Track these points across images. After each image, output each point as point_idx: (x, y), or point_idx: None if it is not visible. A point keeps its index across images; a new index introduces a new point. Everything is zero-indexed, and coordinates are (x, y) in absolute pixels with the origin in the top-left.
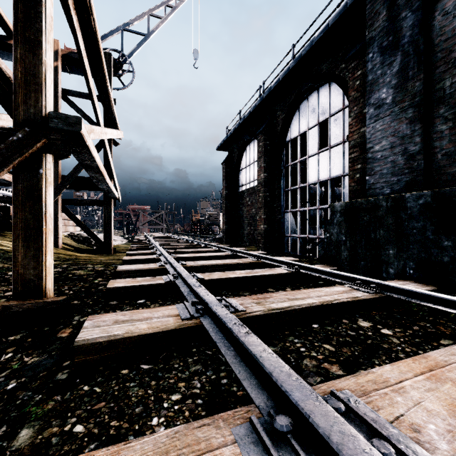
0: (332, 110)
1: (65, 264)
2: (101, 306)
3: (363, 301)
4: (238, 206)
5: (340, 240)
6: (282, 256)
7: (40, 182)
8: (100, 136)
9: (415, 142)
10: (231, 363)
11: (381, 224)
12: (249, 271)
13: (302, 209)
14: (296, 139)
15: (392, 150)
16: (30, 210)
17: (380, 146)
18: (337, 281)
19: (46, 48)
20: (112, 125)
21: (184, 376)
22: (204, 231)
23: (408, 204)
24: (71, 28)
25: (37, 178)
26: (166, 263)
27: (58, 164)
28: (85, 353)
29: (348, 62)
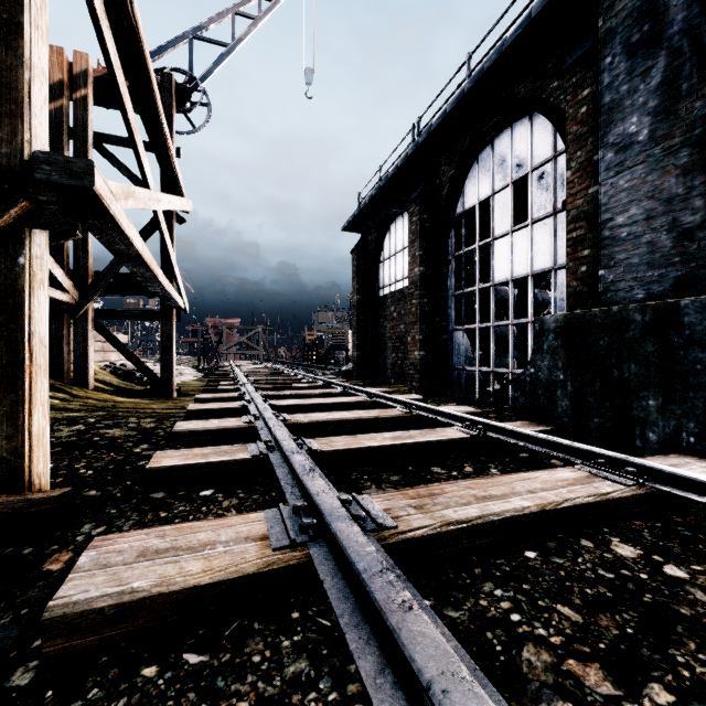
0: (535, 161)
1: (93, 417)
2: (135, 503)
3: (616, 501)
4: (377, 321)
5: (555, 380)
6: (450, 402)
7: (19, 281)
8: (147, 204)
9: (694, 207)
10: (373, 688)
11: (632, 352)
12: (399, 435)
13: (483, 325)
14: (471, 211)
15: (648, 223)
16: (0, 332)
17: (627, 217)
18: (558, 456)
19: (32, 36)
20: (173, 190)
21: (271, 692)
22: (323, 358)
23: (686, 317)
24: (91, 16)
25: (14, 273)
26: (257, 419)
27: (87, 254)
28: (66, 632)
29: (566, 75)
